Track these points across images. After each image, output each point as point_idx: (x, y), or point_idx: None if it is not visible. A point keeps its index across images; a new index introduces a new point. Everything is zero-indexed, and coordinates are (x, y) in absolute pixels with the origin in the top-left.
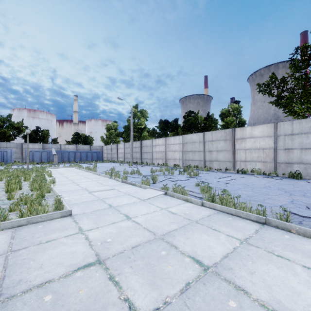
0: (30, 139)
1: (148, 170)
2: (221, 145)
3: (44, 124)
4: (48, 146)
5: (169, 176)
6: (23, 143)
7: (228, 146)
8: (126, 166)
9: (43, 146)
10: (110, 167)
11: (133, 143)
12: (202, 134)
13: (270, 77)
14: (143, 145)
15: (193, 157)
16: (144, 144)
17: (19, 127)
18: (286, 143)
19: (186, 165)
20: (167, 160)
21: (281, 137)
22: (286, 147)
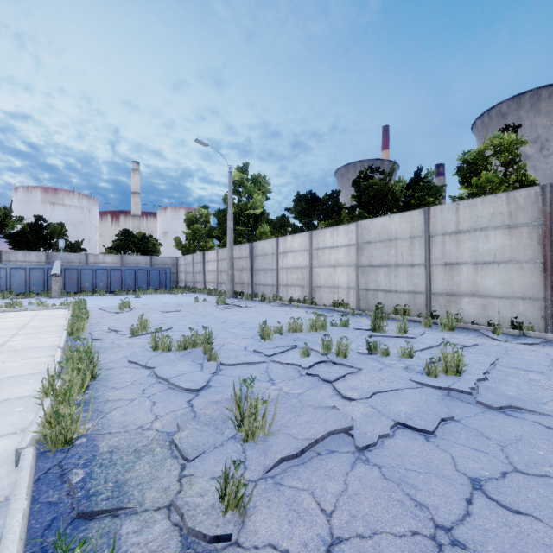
0: (21, 243)
1: (260, 321)
2: (493, 244)
3: (74, 217)
4: (59, 258)
5: (329, 367)
6: (3, 251)
7: (524, 245)
8: (209, 306)
9: (49, 258)
10: (165, 307)
11: (235, 248)
12: (421, 215)
13: None
14: (257, 252)
15: (389, 283)
16: (258, 249)
17: (1, 217)
18: None
19: (368, 304)
20: (314, 290)
21: None
22: None
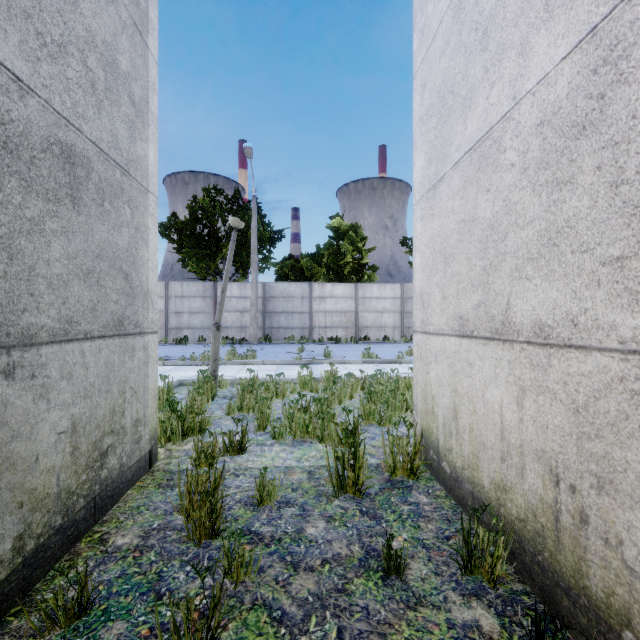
0: None
1: None
2: None
3: None
4: None
5: None
6: None
7: None
8: None
9: None
10: None
11: None
12: None
13: (169, 219)
14: None
15: None
16: None
17: None
18: (177, 306)
19: None
20: None
21: (173, 299)
22: (178, 311)
